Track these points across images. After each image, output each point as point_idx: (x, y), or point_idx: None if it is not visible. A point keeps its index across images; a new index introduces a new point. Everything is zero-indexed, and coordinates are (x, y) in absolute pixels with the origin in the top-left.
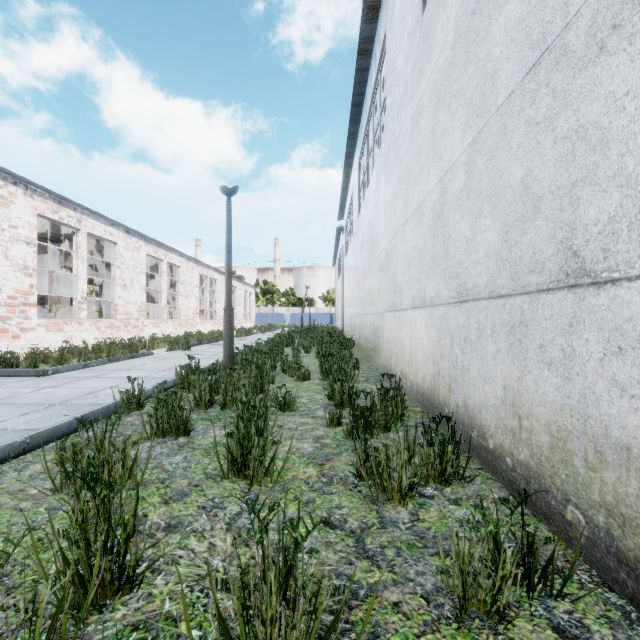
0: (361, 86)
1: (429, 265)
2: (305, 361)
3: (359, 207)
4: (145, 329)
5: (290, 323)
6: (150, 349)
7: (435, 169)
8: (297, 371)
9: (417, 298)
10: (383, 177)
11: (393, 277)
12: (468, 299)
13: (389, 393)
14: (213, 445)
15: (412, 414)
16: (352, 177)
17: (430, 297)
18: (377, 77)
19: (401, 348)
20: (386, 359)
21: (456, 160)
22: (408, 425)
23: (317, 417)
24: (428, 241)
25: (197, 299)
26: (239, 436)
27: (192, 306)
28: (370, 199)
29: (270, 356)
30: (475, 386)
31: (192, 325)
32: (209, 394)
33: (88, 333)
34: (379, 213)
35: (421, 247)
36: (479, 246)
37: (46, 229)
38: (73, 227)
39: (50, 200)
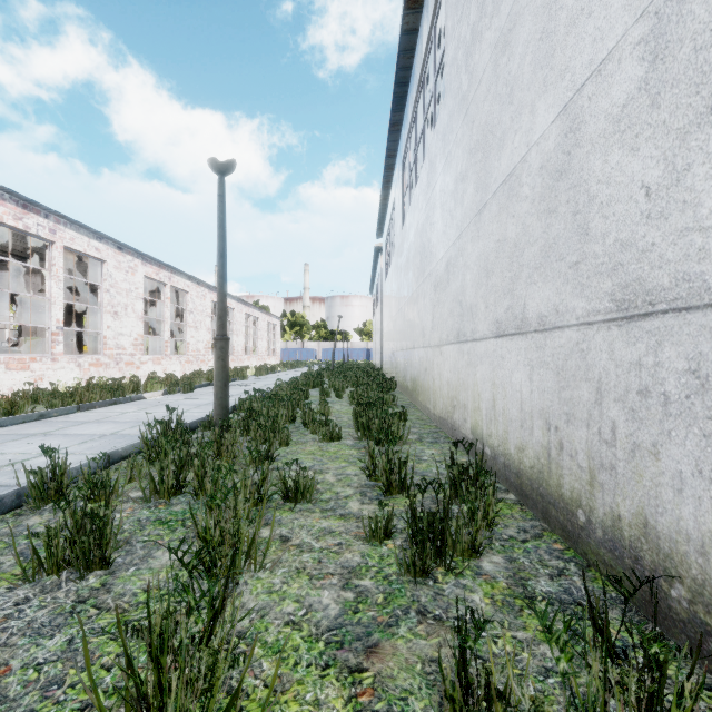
0: (407, 56)
1: (535, 263)
2: (335, 409)
3: (403, 216)
4: (143, 367)
5: (321, 359)
6: (140, 392)
7: (550, 96)
8: (322, 427)
9: (506, 320)
10: (440, 160)
11: (458, 294)
12: (655, 310)
13: (467, 474)
14: (145, 597)
15: (505, 508)
16: (394, 182)
17: (537, 316)
18: (430, 34)
19: (473, 396)
20: (446, 409)
21: (612, 49)
22: (506, 536)
23: (349, 516)
24: (532, 224)
25: (210, 331)
26: (151, 640)
27: (203, 339)
28: (420, 199)
29: (288, 404)
30: (682, 493)
31: (203, 362)
32: (177, 472)
33: (65, 372)
34: (434, 212)
35: (516, 238)
36: (699, 191)
37: (15, 243)
38: (45, 239)
39: (11, 203)
